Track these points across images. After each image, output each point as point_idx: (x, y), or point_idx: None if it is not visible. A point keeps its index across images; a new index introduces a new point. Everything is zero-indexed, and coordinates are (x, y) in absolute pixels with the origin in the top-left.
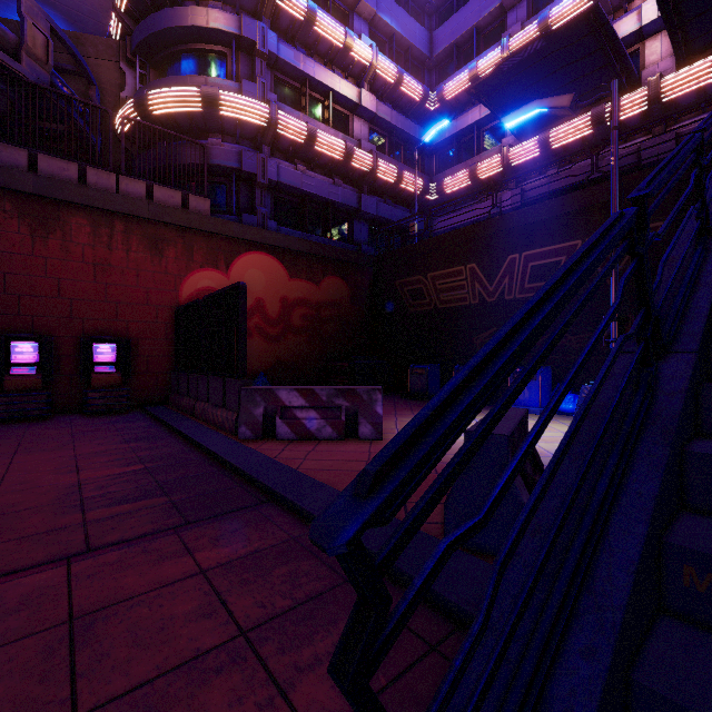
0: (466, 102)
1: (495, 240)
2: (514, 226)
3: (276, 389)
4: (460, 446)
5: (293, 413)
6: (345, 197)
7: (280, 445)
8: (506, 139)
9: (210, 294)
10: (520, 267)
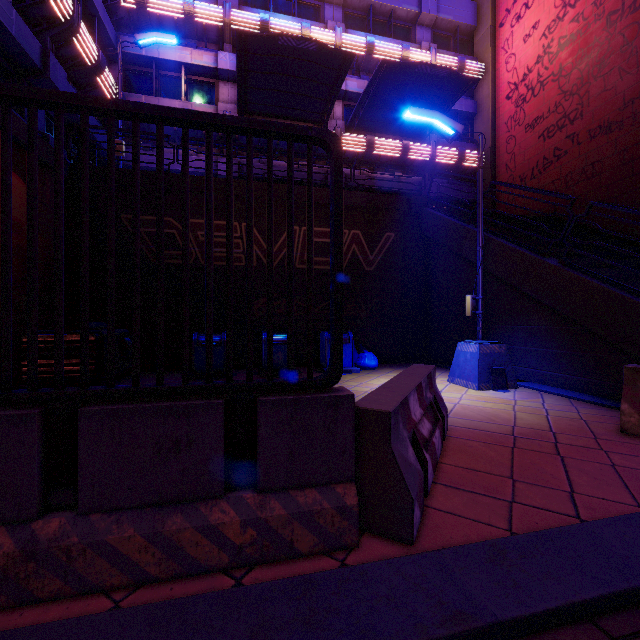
0: (169, 32)
1: (276, 206)
2: (295, 199)
3: (409, 396)
4: (481, 412)
5: (421, 433)
6: (22, 33)
7: (476, 499)
8: (224, 105)
9: (54, 91)
10: (300, 239)
